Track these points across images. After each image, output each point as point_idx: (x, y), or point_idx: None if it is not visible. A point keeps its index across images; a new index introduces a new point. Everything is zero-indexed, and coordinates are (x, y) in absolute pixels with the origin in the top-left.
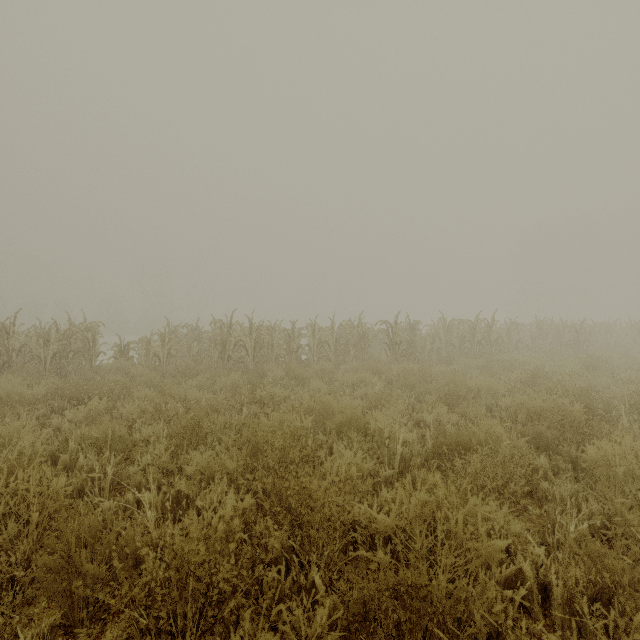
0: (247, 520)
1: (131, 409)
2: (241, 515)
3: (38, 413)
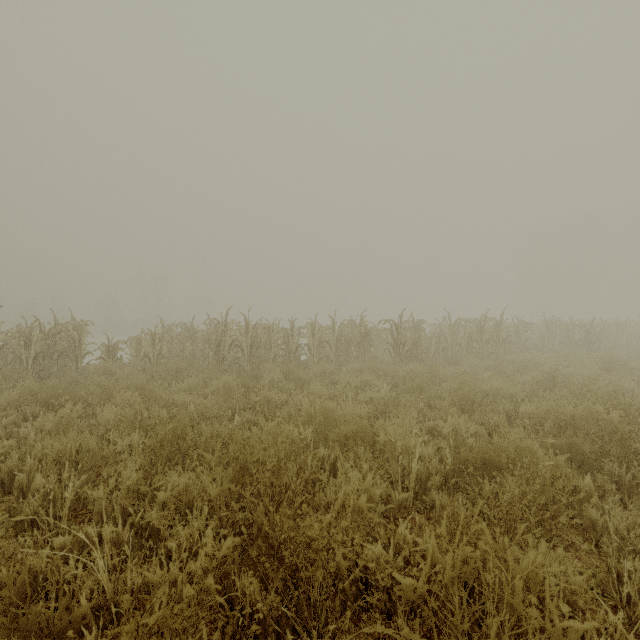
0: (227, 571)
1: (108, 417)
2: (224, 555)
3: (7, 420)
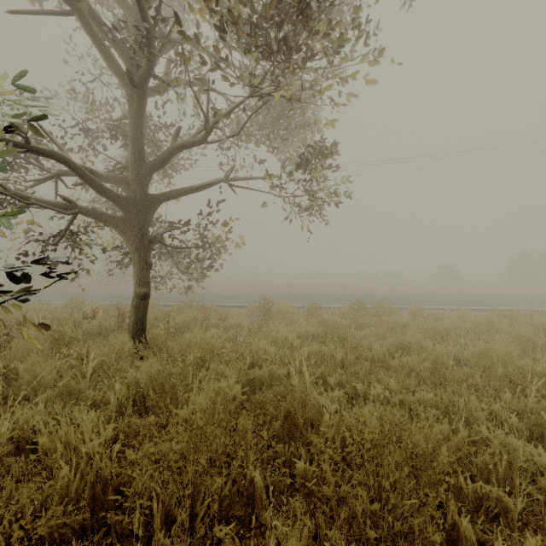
0: None
1: None
2: None
3: None
